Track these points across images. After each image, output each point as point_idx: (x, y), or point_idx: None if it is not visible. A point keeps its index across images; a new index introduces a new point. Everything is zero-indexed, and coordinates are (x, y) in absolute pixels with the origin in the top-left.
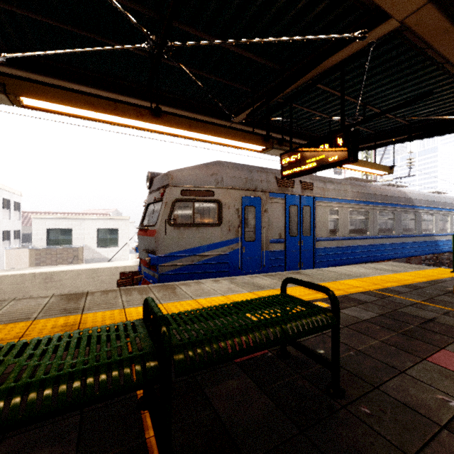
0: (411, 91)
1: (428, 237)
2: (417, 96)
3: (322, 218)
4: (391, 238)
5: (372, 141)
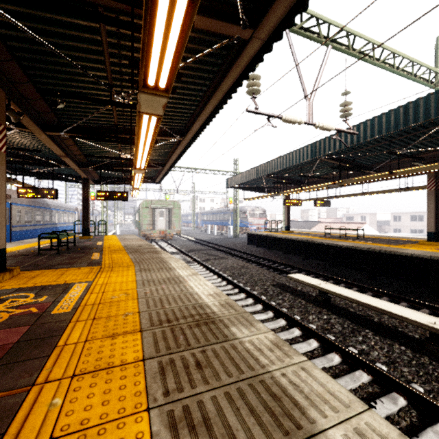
0: (63, 168)
1: (55, 225)
2: (64, 170)
3: (14, 214)
4: (41, 226)
5: (36, 174)
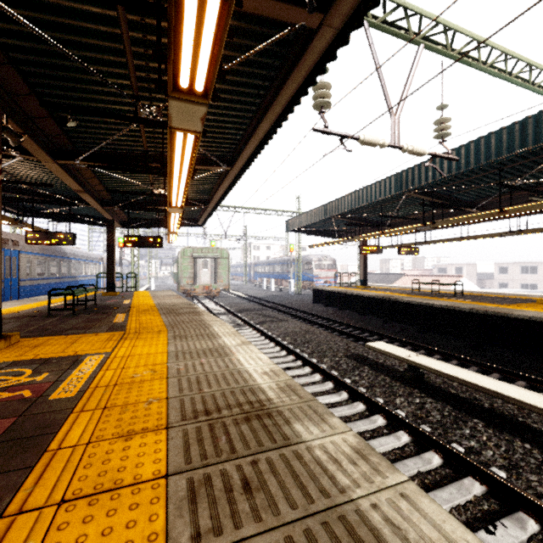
0: (83, 208)
1: (74, 278)
2: (85, 209)
3: (23, 265)
4: (57, 279)
5: (50, 215)
